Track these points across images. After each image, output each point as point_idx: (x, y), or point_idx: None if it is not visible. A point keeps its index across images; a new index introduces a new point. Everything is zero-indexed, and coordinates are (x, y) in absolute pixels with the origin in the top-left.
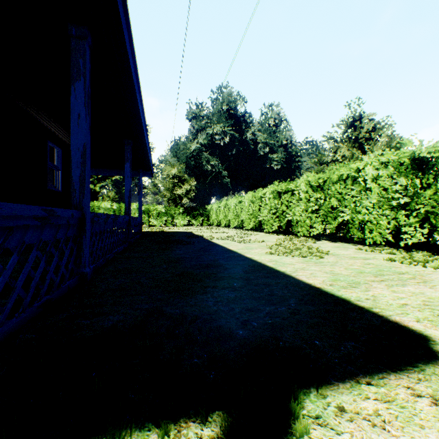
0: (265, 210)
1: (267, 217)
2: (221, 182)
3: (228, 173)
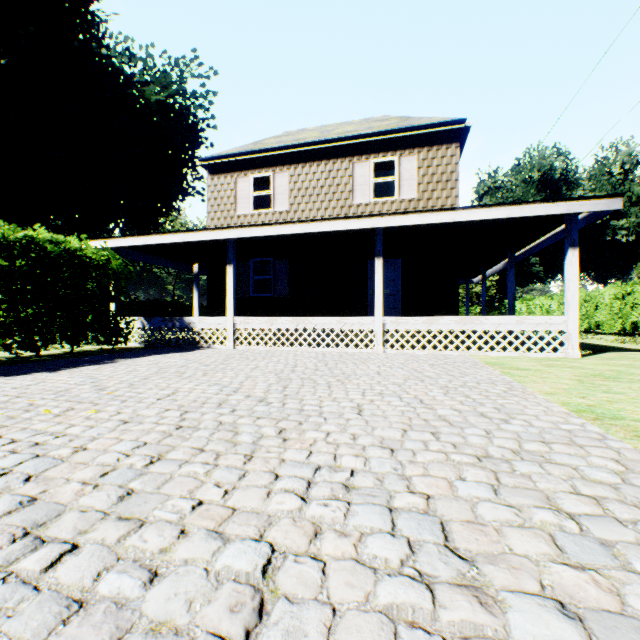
0: (602, 311)
1: (606, 318)
2: (528, 272)
3: (538, 257)
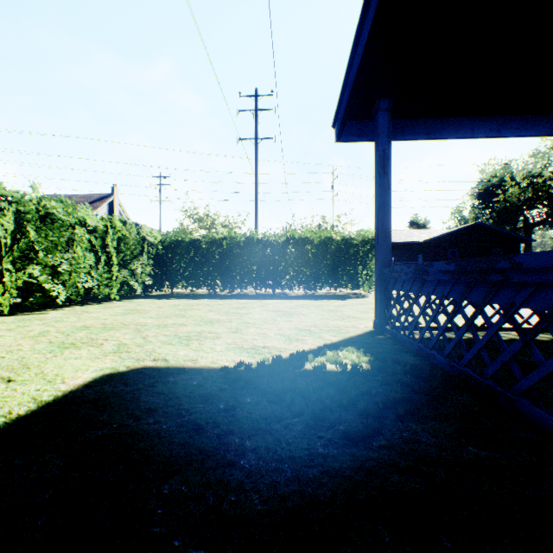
0: None
1: None
2: None
3: None
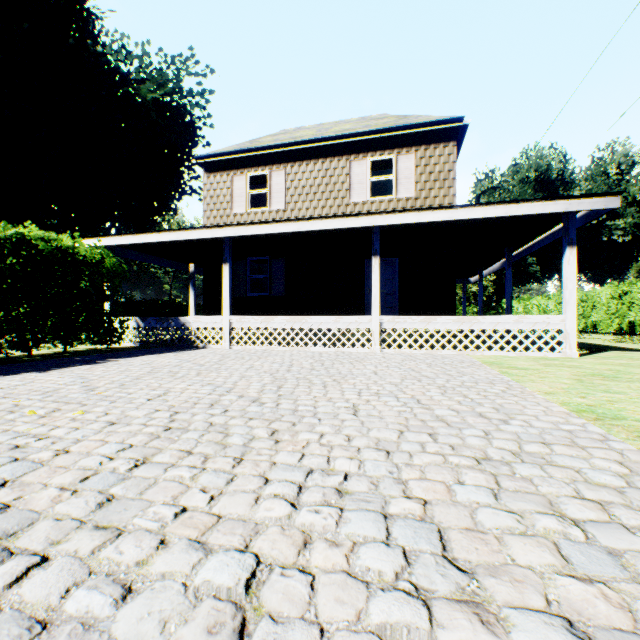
0: (599, 311)
1: (603, 317)
2: (525, 272)
3: (535, 257)
